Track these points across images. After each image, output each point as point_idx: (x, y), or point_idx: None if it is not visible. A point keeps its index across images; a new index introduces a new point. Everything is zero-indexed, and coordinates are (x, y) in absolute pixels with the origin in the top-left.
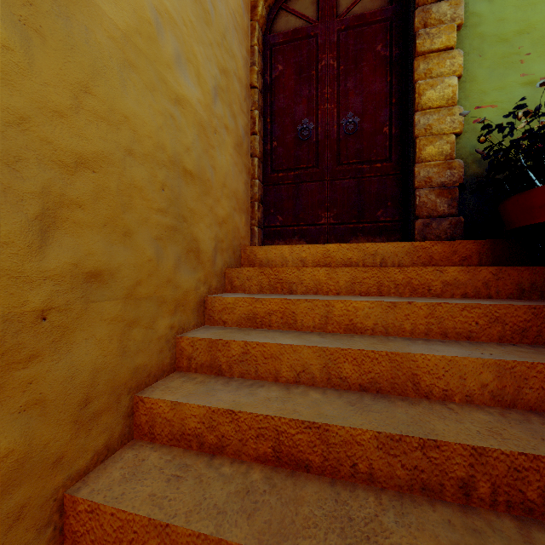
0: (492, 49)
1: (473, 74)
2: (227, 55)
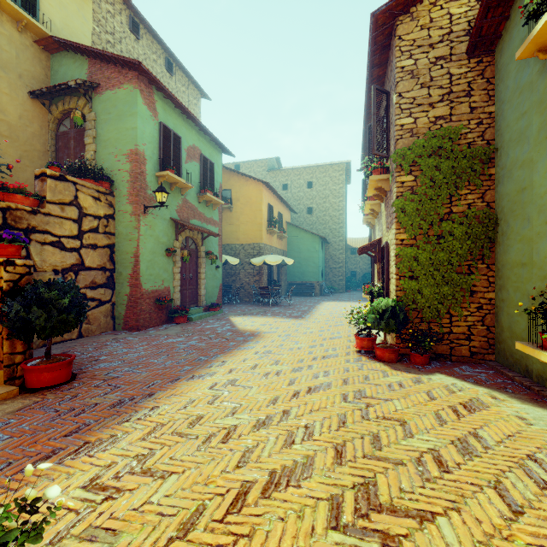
0: (103, 144)
1: (99, 150)
2: (29, 146)
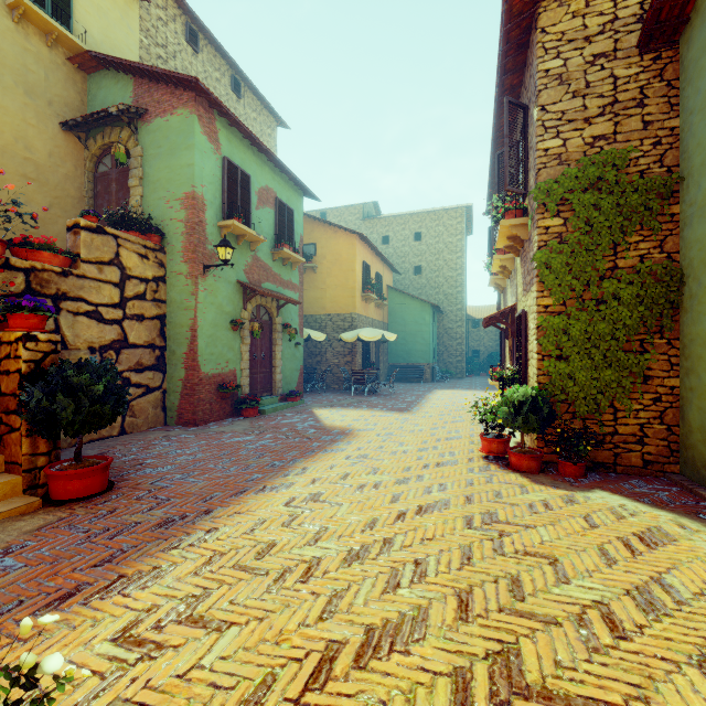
0: (152, 186)
1: (147, 195)
2: (61, 191)
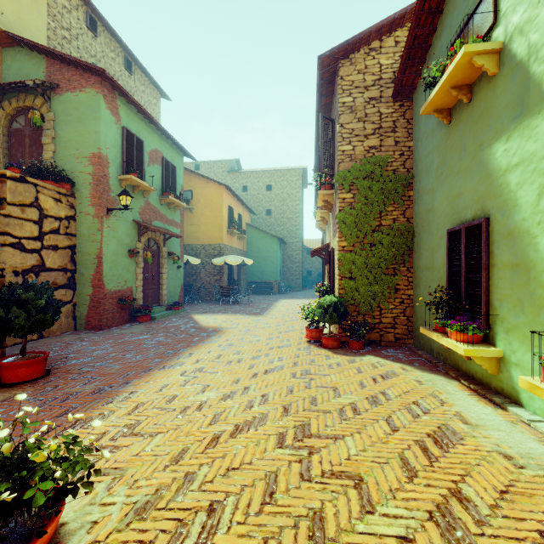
0: (63, 145)
1: (59, 151)
2: None
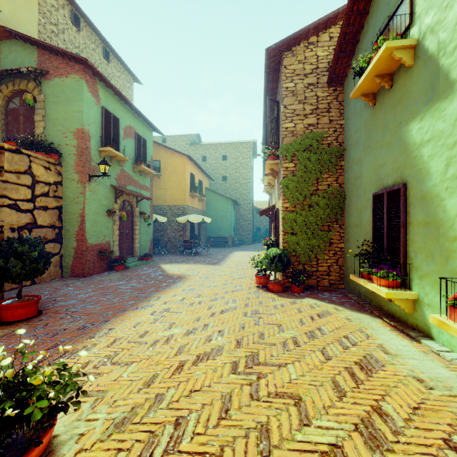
0: (51, 122)
1: (48, 127)
2: None
